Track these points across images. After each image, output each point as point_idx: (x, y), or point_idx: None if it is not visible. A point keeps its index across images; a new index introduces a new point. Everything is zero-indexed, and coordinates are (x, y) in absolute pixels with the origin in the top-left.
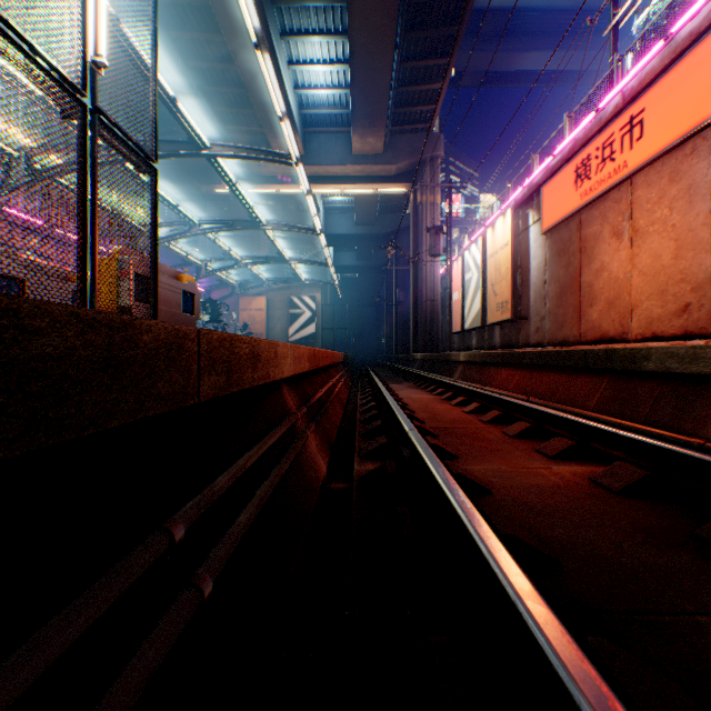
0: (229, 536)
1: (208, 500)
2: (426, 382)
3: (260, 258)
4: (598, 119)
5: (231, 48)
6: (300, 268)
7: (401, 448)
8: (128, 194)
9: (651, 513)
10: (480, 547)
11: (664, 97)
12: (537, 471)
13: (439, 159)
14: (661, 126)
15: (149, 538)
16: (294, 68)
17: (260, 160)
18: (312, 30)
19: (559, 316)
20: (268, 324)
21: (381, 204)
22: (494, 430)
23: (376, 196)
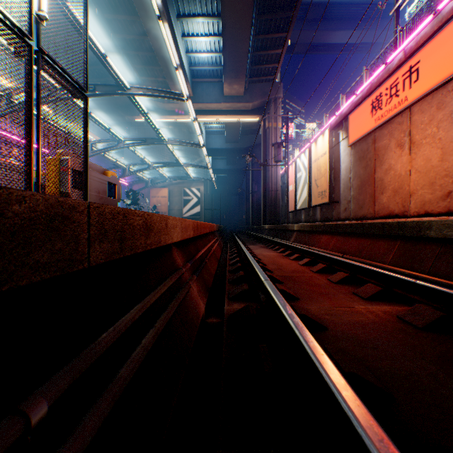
0: (106, 394)
1: (85, 363)
2: (272, 244)
3: (164, 163)
4: (387, 69)
5: (144, 25)
6: (190, 170)
7: (258, 292)
8: (65, 113)
9: (451, 347)
10: (339, 400)
11: (434, 52)
12: (357, 310)
13: (280, 99)
14: (431, 71)
15: None
16: (186, 39)
17: (163, 97)
18: (197, 14)
19: (360, 200)
20: (169, 206)
21: (242, 129)
22: (322, 278)
23: (239, 123)
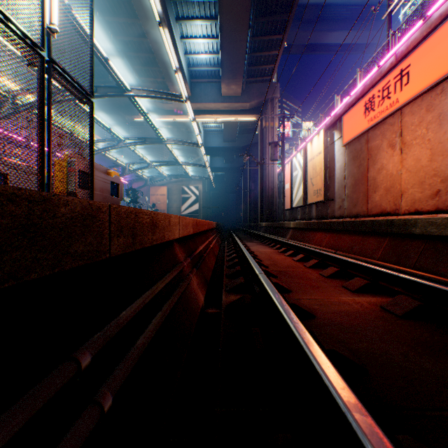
0: (128, 357)
1: (112, 331)
2: (268, 241)
3: (163, 162)
4: (379, 72)
5: (144, 27)
6: (188, 168)
7: (254, 285)
8: (73, 117)
9: (425, 331)
10: (314, 363)
11: (423, 56)
12: (344, 301)
13: (276, 99)
14: (421, 75)
15: (59, 367)
16: (185, 41)
17: (162, 99)
18: (196, 16)
19: (354, 198)
20: (168, 204)
21: (240, 128)
22: (314, 272)
23: (236, 122)
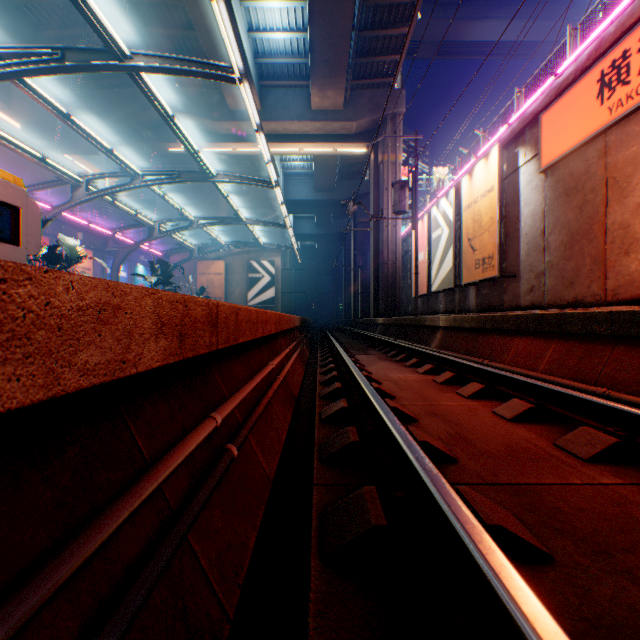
0: None
1: None
2: (399, 352)
3: (215, 218)
4: None
5: None
6: (259, 232)
7: None
8: None
9: None
10: None
11: None
12: None
13: (401, 116)
14: None
15: None
16: (247, 3)
17: (194, 75)
18: None
19: (568, 270)
20: (227, 289)
21: (340, 170)
22: None
23: (335, 159)
